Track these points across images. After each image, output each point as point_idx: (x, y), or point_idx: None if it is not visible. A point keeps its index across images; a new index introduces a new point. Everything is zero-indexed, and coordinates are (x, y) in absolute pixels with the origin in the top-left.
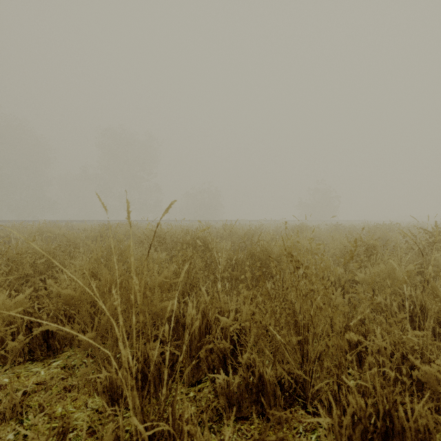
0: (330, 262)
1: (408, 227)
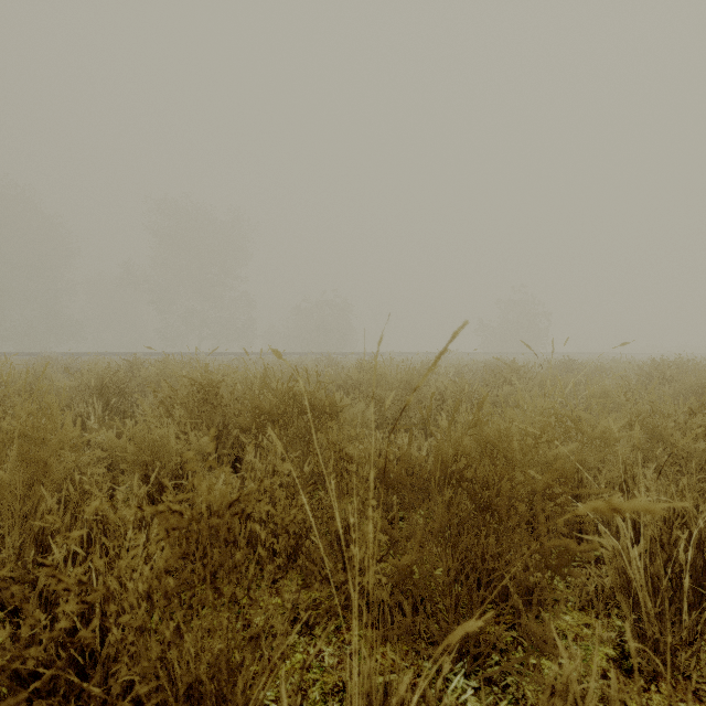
0: None
1: None
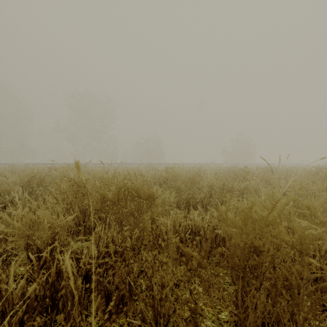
0: None
1: None
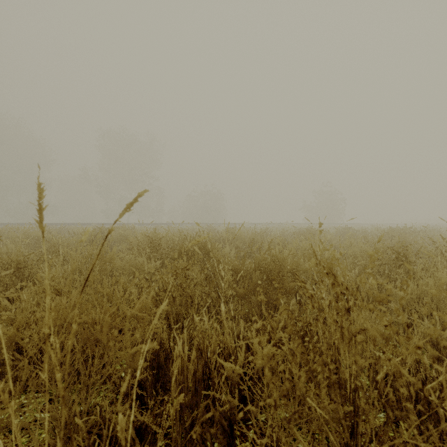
0: (356, 274)
1: (425, 231)
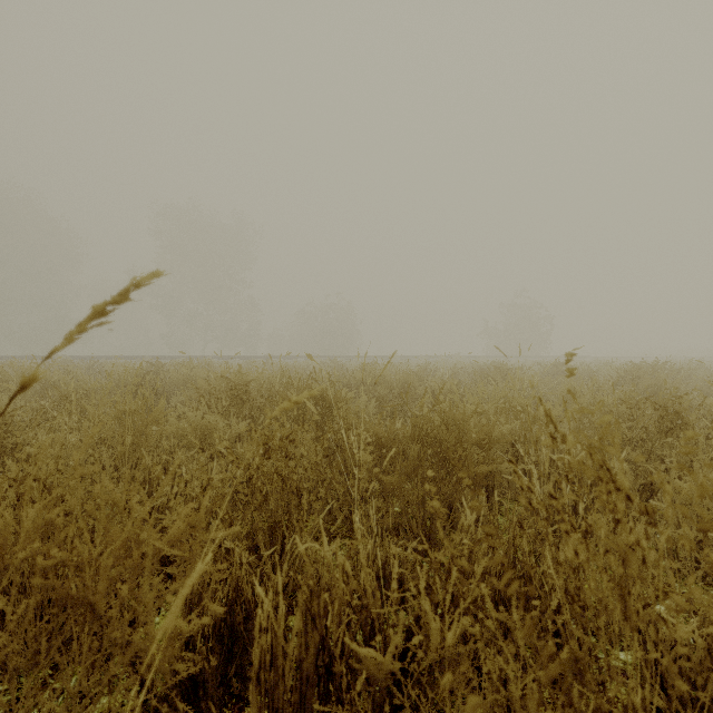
0: None
1: (688, 369)
